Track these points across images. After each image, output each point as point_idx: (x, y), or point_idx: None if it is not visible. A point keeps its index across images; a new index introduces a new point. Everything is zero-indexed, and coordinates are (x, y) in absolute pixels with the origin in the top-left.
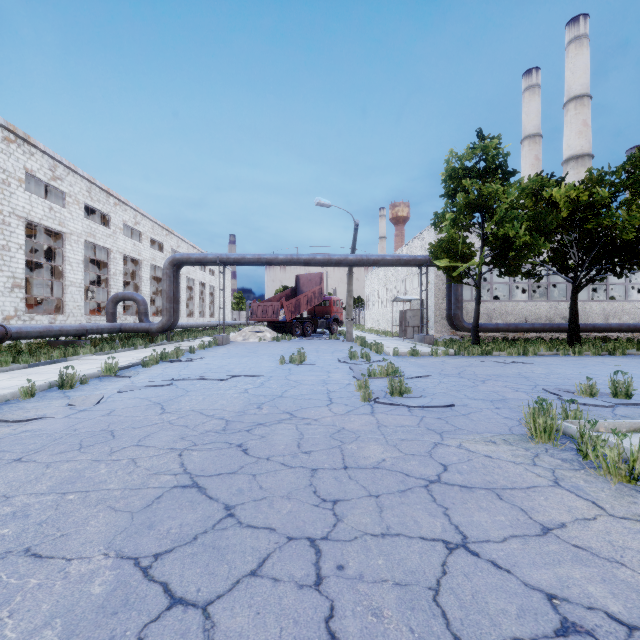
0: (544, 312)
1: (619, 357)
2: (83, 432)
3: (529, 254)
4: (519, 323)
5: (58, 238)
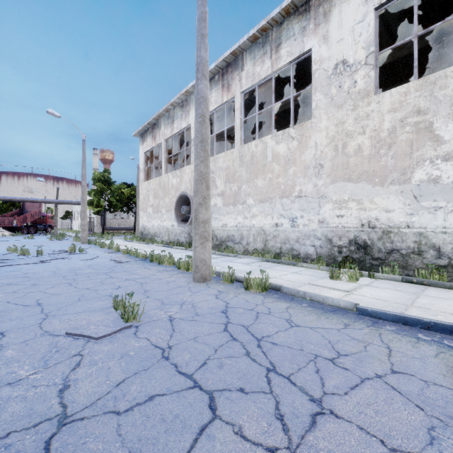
0: None
1: None
2: None
3: (117, 207)
4: (127, 227)
5: None
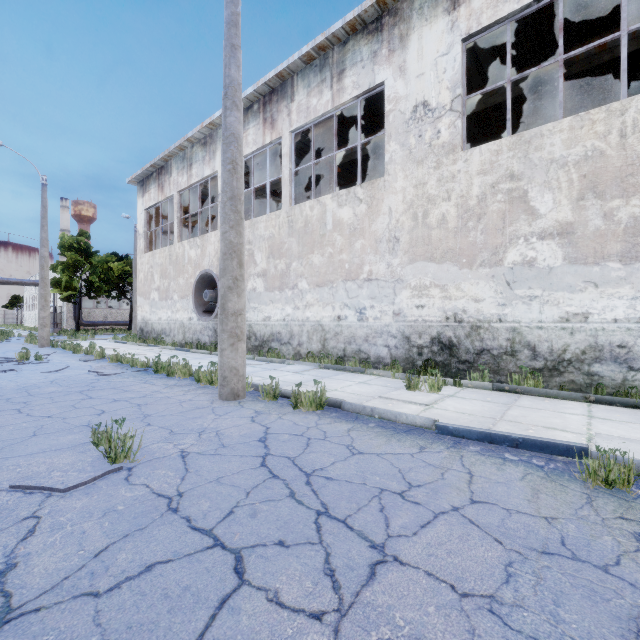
0: None
1: None
2: None
3: (102, 290)
4: (119, 321)
5: None
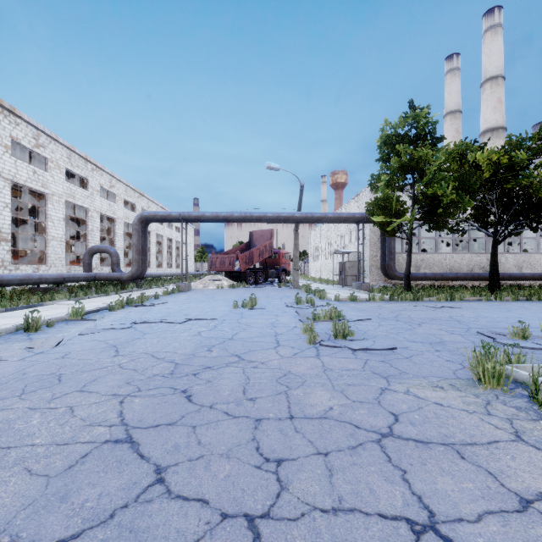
0: (466, 263)
1: (536, 302)
2: (31, 376)
3: (455, 211)
4: (444, 272)
5: (41, 198)
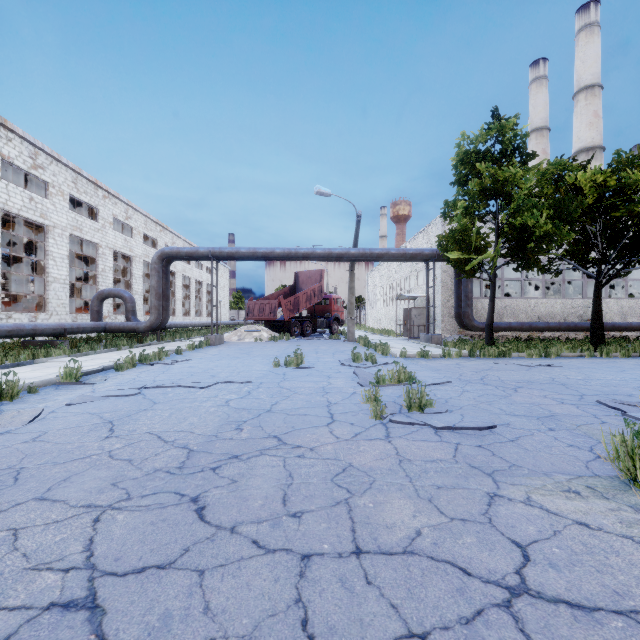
0: (558, 310)
1: None
2: None
3: (550, 245)
4: (533, 322)
5: (41, 231)
